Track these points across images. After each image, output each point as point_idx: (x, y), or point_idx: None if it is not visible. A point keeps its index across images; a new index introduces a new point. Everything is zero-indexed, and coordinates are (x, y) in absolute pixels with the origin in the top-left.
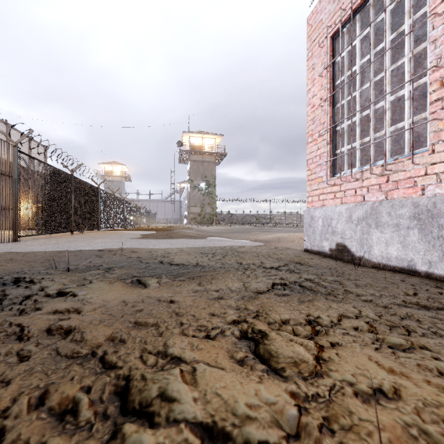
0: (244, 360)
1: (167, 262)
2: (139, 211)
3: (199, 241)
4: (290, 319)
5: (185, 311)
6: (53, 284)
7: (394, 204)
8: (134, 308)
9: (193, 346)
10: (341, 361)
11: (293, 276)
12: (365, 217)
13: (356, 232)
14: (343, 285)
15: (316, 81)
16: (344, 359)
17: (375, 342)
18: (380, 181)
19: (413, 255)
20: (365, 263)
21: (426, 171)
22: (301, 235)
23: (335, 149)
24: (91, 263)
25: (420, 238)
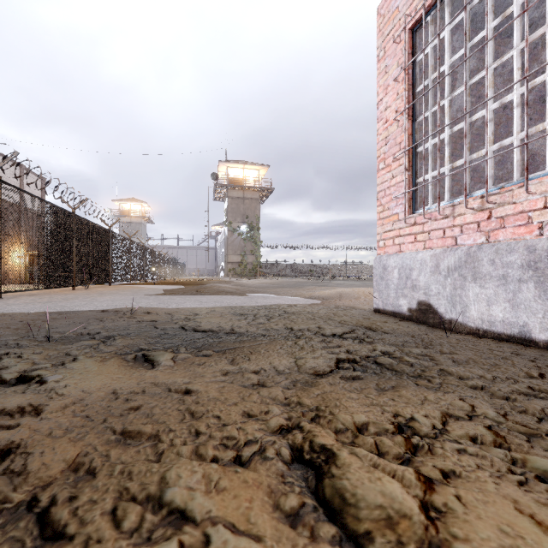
0: (298, 514)
1: (191, 328)
2: (163, 260)
3: (237, 298)
4: (369, 423)
5: (205, 410)
6: (18, 363)
7: (499, 248)
8: (127, 405)
9: (210, 483)
10: (470, 516)
11: (365, 348)
12: (459, 266)
13: (446, 286)
14: (436, 362)
15: (390, 88)
16: (473, 510)
17: (513, 468)
18: (479, 218)
19: (528, 318)
20: (458, 328)
21: (545, 203)
22: (368, 290)
23: (415, 177)
24: (86, 330)
25: (537, 295)
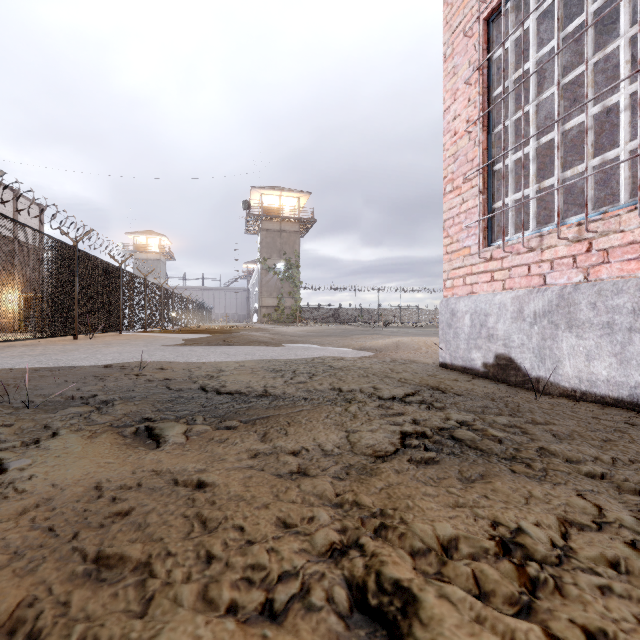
0: None
1: (213, 389)
2: (185, 303)
3: (273, 349)
4: (459, 539)
5: (223, 518)
6: None
7: (602, 288)
8: (112, 508)
9: None
10: None
11: (435, 416)
12: (548, 311)
13: (532, 336)
14: (531, 436)
15: (460, 93)
16: None
17: None
18: (575, 250)
19: None
20: (547, 388)
21: None
22: (430, 340)
23: (492, 201)
24: (79, 392)
25: None
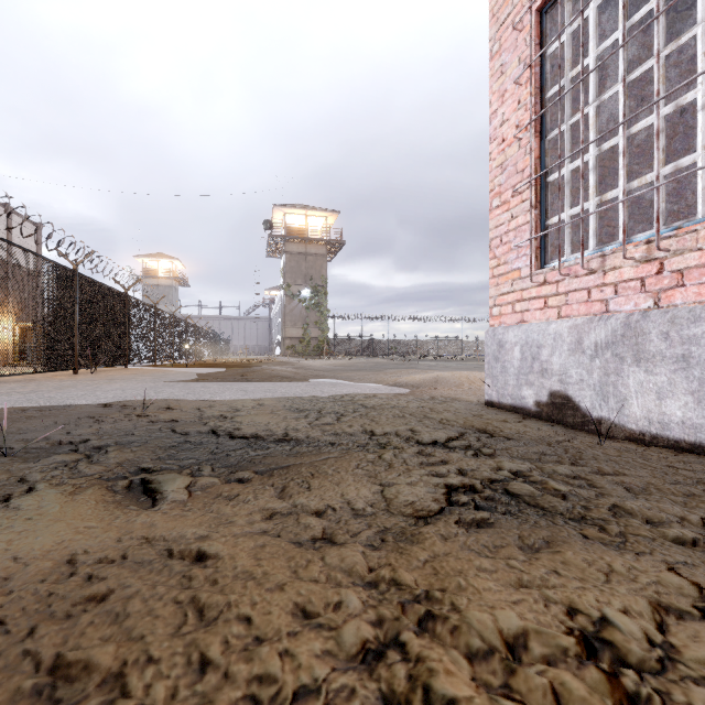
0: None
1: (226, 432)
2: (200, 334)
3: (296, 385)
4: (528, 634)
5: (225, 605)
6: None
7: (677, 316)
8: (85, 592)
9: None
10: None
11: (484, 465)
12: (612, 342)
13: (593, 370)
14: (601, 490)
15: (508, 95)
16: None
17: None
18: (643, 272)
19: None
20: (611, 431)
21: None
22: (473, 375)
23: (545, 217)
24: (68, 437)
25: None
